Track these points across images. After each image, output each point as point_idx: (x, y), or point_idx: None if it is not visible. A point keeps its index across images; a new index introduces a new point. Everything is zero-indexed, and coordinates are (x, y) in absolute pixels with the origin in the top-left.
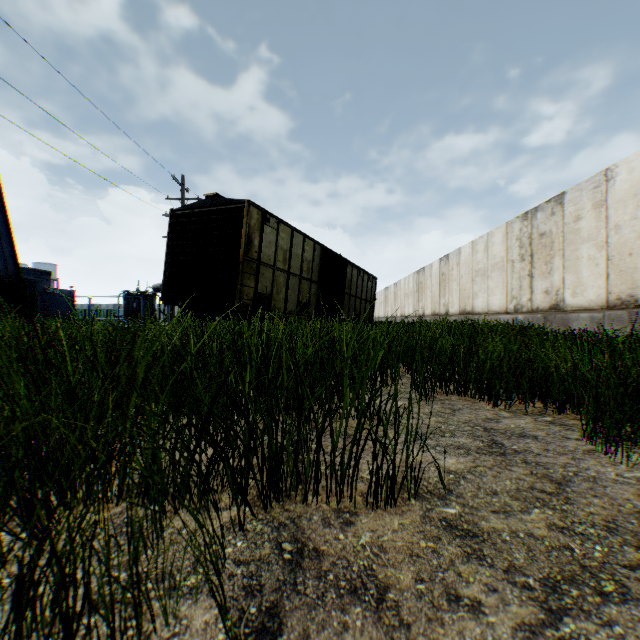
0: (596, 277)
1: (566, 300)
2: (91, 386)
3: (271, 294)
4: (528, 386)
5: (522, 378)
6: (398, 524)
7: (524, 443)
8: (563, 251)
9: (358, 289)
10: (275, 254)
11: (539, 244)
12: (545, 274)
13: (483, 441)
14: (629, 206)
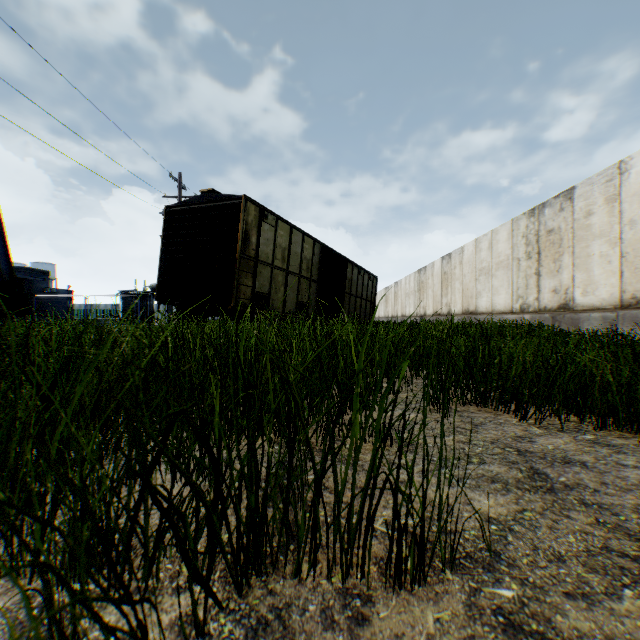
0: (609, 275)
1: (576, 299)
2: (17, 407)
3: (269, 293)
4: (561, 397)
5: (554, 387)
6: (433, 621)
7: (572, 473)
8: (573, 248)
9: (358, 288)
10: (273, 252)
11: (547, 241)
12: (553, 272)
13: (521, 470)
14: None
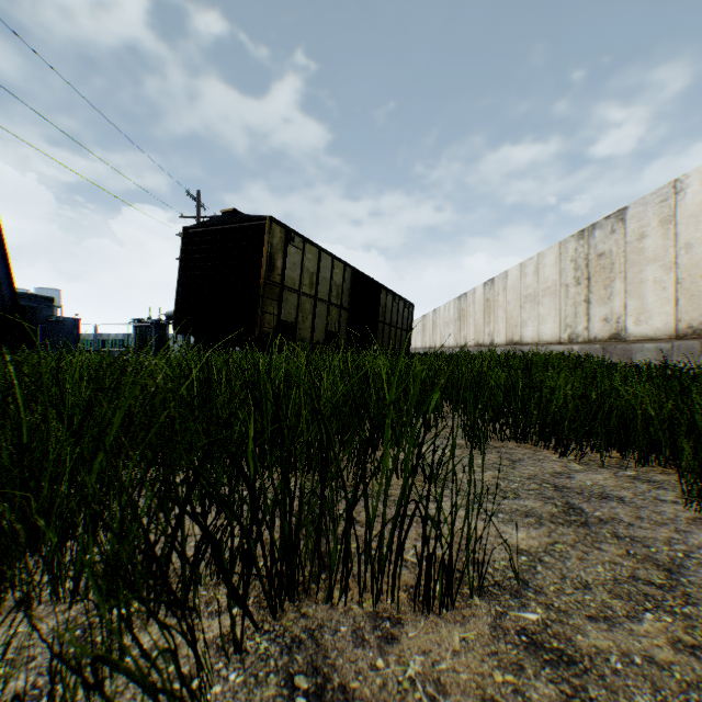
0: (663, 303)
1: (628, 329)
2: (49, 439)
3: (296, 322)
4: (603, 432)
5: (595, 422)
6: (459, 640)
7: (608, 508)
8: (625, 273)
9: (393, 317)
10: (300, 277)
11: (597, 266)
12: (604, 299)
13: (556, 505)
14: (701, 222)
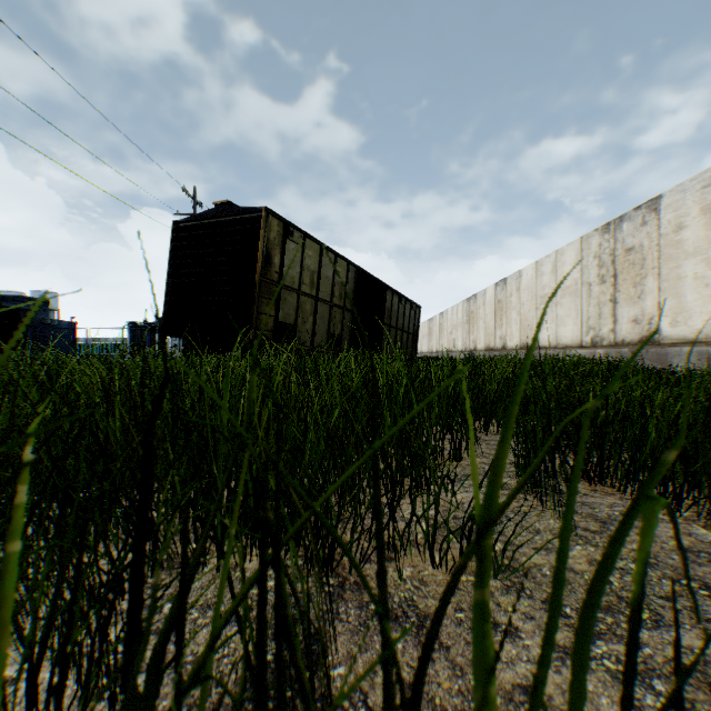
0: (706, 301)
1: (663, 330)
2: None
3: (295, 324)
4: None
5: None
6: None
7: None
8: (659, 269)
9: (399, 319)
10: (300, 275)
11: (625, 262)
12: (633, 299)
13: None
14: None
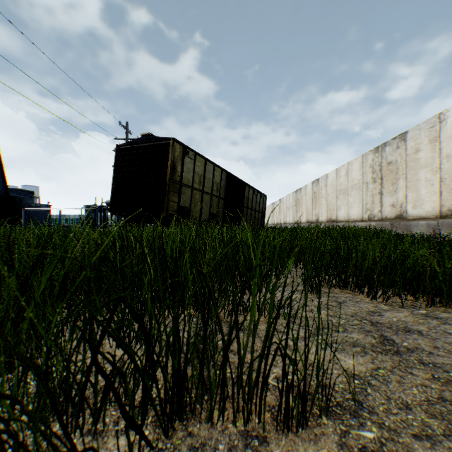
0: (431, 194)
1: (408, 211)
2: (1, 292)
3: (190, 207)
4: (401, 282)
5: (396, 275)
6: None
7: (412, 339)
8: (406, 175)
9: (253, 204)
10: (193, 178)
11: (387, 170)
12: (392, 192)
13: (374, 337)
14: None
